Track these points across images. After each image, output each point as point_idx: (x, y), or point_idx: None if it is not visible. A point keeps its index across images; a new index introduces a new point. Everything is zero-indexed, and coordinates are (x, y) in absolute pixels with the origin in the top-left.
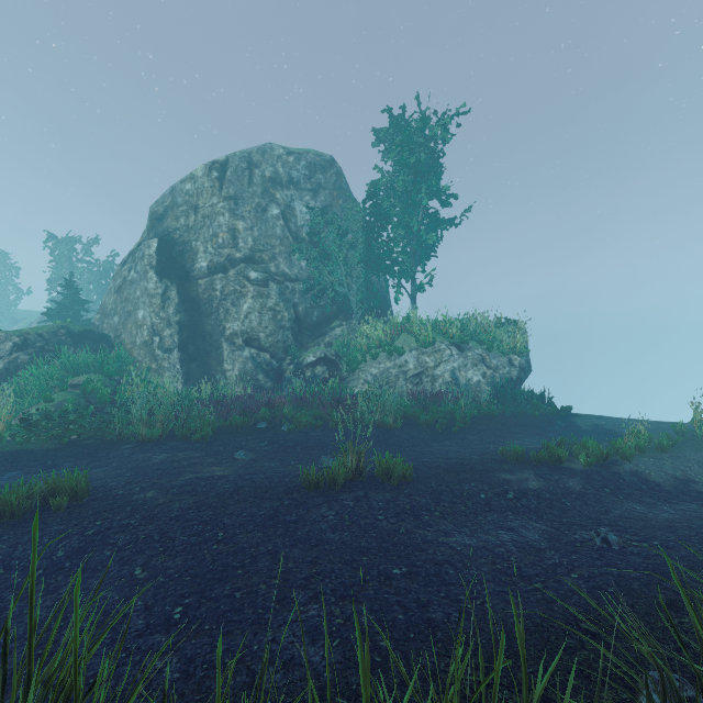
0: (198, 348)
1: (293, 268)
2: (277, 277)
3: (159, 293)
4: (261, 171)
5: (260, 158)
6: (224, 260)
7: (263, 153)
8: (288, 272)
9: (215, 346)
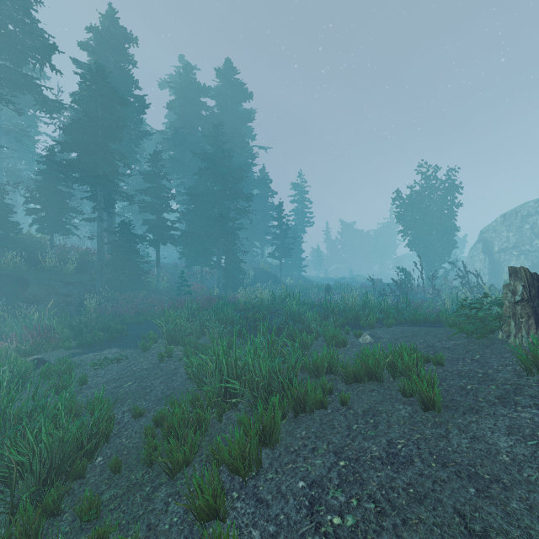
0: (494, 275)
1: (532, 248)
2: (524, 252)
3: (482, 259)
4: (521, 214)
5: (521, 209)
6: (504, 248)
7: (522, 206)
8: (529, 249)
9: (499, 274)
